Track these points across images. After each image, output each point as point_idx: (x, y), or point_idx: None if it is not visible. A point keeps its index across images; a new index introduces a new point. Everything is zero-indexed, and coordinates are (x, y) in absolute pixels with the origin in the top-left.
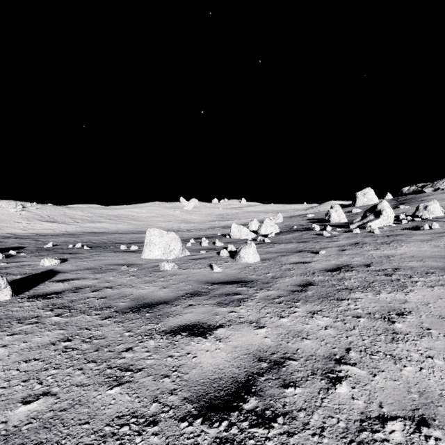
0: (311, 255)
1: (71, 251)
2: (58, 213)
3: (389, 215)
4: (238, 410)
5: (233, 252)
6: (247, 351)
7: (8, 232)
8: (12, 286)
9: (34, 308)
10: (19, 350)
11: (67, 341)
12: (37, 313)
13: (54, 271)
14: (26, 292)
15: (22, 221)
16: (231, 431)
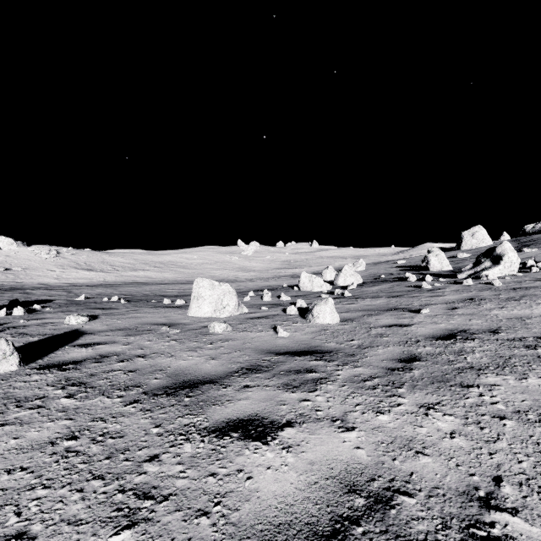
0: (410, 315)
1: (105, 305)
2: (96, 260)
3: (513, 260)
4: None
5: (303, 310)
6: (330, 472)
7: (40, 282)
8: (20, 352)
9: (42, 384)
10: (4, 451)
11: (72, 438)
12: (43, 392)
13: (79, 332)
14: (39, 360)
15: (56, 269)
16: None
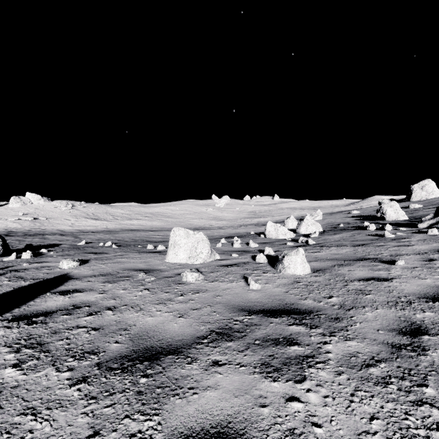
0: (383, 266)
1: (98, 250)
2: (102, 211)
3: None
4: None
5: (272, 258)
6: None
7: (58, 229)
8: None
9: (0, 343)
10: None
11: None
12: None
13: (67, 276)
14: (16, 309)
15: (71, 218)
16: None
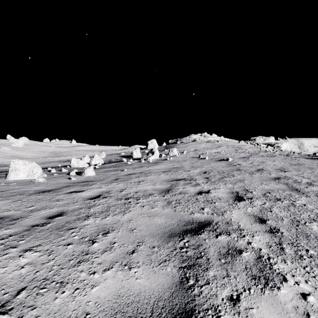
0: (121, 171)
1: None
2: None
3: (157, 154)
4: (99, 198)
5: (78, 173)
6: (98, 192)
7: None
8: None
9: None
10: None
11: (20, 200)
12: None
13: None
14: None
15: None
16: (98, 199)
